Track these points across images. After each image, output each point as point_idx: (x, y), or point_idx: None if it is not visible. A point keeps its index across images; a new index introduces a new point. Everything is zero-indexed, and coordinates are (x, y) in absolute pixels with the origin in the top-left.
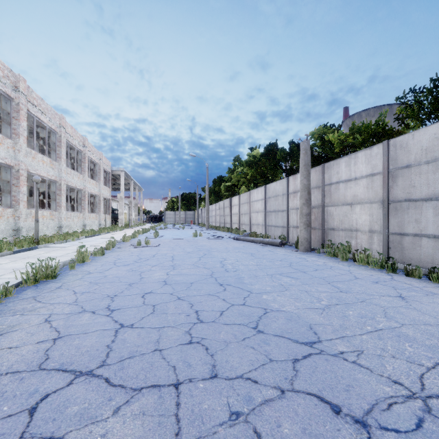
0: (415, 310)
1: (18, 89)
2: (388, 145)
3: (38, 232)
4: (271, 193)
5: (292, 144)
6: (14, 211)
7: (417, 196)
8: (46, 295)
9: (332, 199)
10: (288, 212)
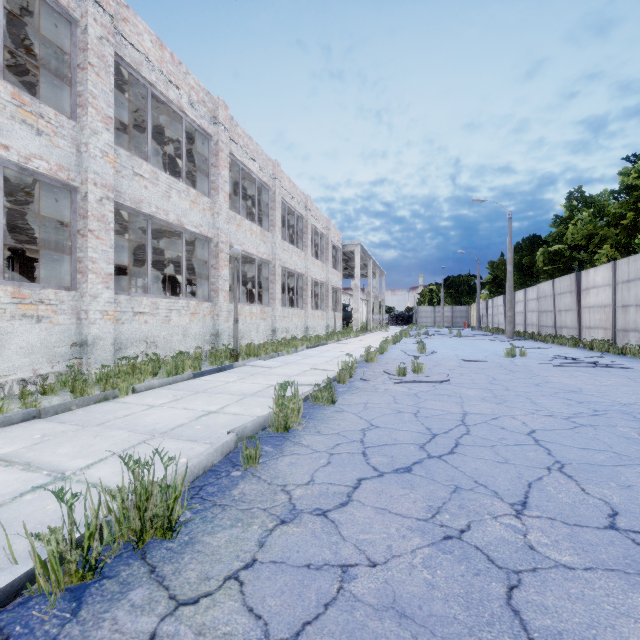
0: None
1: (217, 120)
2: None
3: (236, 340)
4: None
5: None
6: (213, 306)
7: None
8: None
9: None
10: None
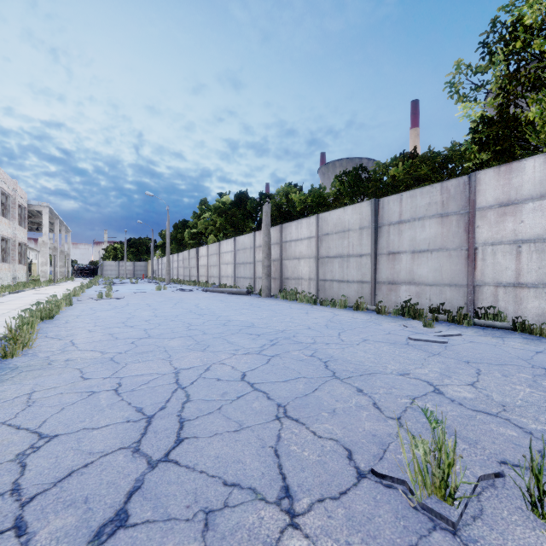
0: (307, 316)
1: None
2: (318, 217)
3: None
4: (241, 246)
5: (262, 196)
6: None
7: (331, 255)
8: (65, 325)
9: (287, 254)
10: (255, 264)
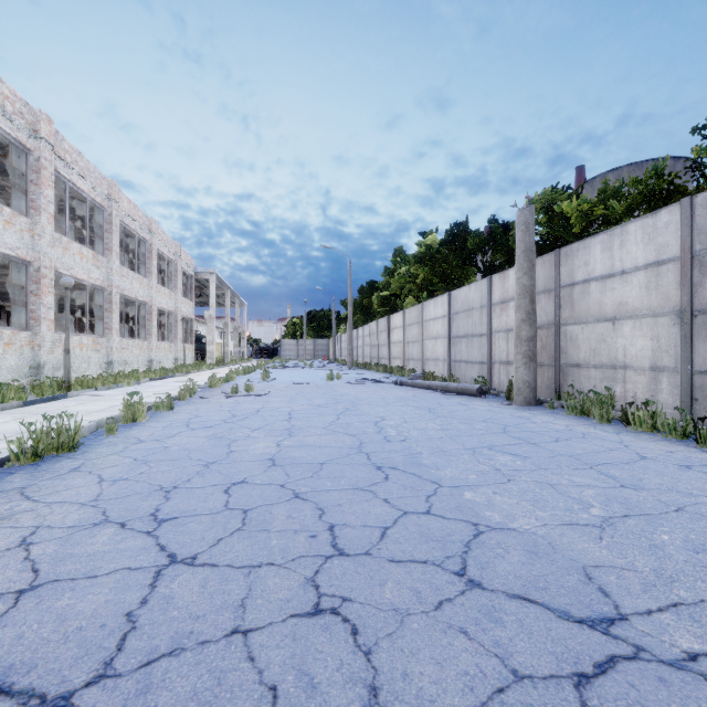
0: None
1: (38, 134)
2: (692, 205)
3: (69, 371)
4: (461, 306)
5: (494, 223)
6: (33, 336)
7: None
8: (47, 484)
9: (575, 312)
10: (491, 337)
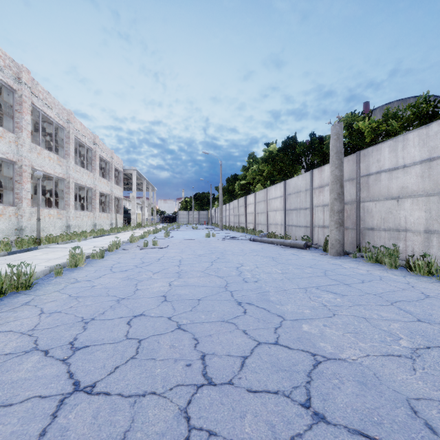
0: None
1: (21, 80)
2: None
3: (39, 232)
4: (292, 189)
5: (313, 137)
6: (17, 209)
7: None
8: (2, 316)
9: (370, 193)
10: (312, 209)
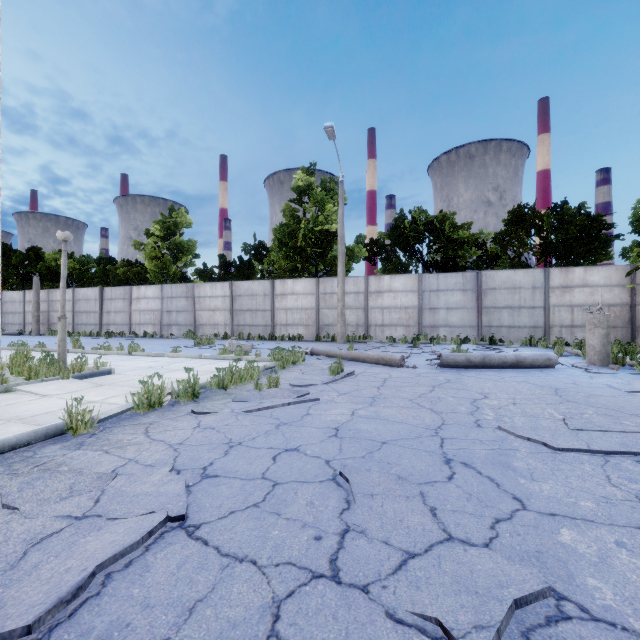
0: None
1: None
2: (75, 290)
3: None
4: (9, 299)
5: (30, 251)
6: None
7: (82, 311)
8: None
9: (54, 309)
10: (25, 314)
